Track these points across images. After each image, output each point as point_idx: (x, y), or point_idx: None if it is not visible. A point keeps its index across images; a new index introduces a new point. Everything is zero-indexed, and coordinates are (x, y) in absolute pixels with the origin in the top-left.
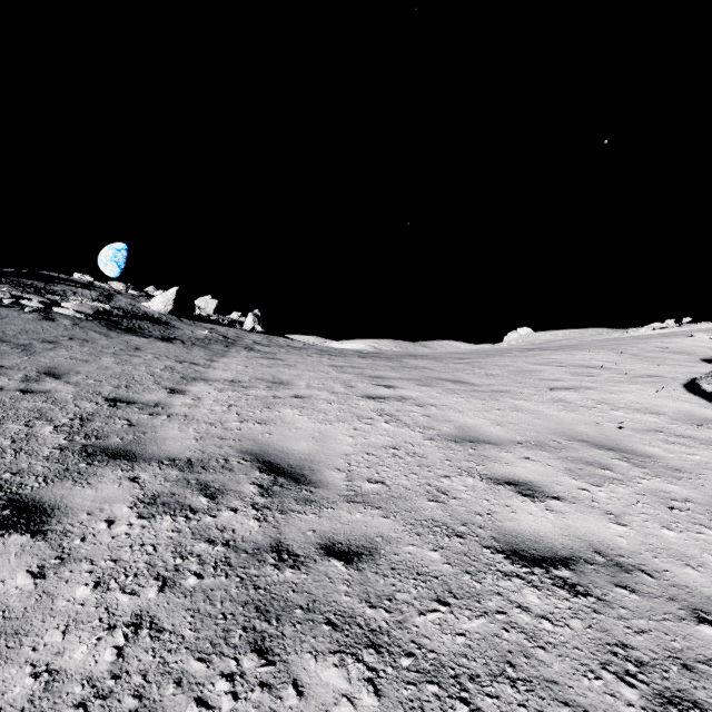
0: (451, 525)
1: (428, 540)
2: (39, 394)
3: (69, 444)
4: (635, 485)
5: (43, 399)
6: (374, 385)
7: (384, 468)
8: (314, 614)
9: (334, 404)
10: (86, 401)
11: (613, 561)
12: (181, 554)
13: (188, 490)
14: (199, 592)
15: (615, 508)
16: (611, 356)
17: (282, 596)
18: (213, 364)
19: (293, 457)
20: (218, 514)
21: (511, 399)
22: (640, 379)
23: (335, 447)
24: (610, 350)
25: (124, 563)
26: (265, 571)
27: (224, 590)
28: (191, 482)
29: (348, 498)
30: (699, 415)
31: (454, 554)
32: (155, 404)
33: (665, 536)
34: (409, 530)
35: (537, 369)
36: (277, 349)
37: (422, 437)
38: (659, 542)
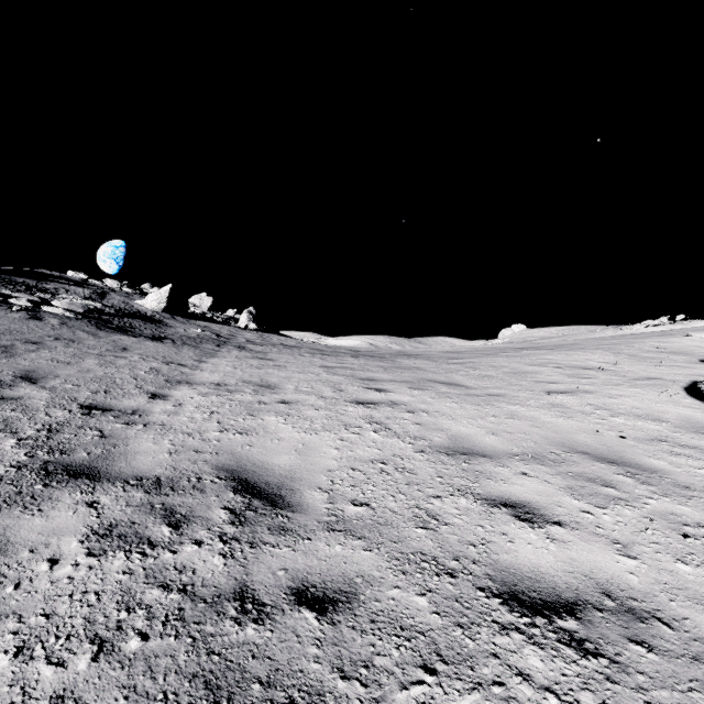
0: (441, 560)
1: (415, 580)
2: (9, 401)
3: (29, 461)
4: (643, 506)
5: (13, 408)
6: (364, 388)
7: (370, 487)
8: (274, 691)
9: (321, 410)
10: (59, 408)
11: (625, 606)
12: (128, 605)
13: (151, 517)
14: (140, 660)
15: (623, 536)
16: (607, 356)
17: (238, 665)
18: (201, 365)
19: (272, 474)
20: (179, 549)
21: (506, 405)
22: (639, 382)
23: (319, 462)
24: (606, 351)
25: (57, 619)
26: (223, 627)
27: (170, 656)
28: (156, 507)
29: (328, 526)
30: (703, 422)
31: (444, 599)
32: (132, 411)
33: (681, 572)
34: (394, 566)
35: (533, 371)
36: (269, 348)
37: (412, 449)
38: (674, 580)
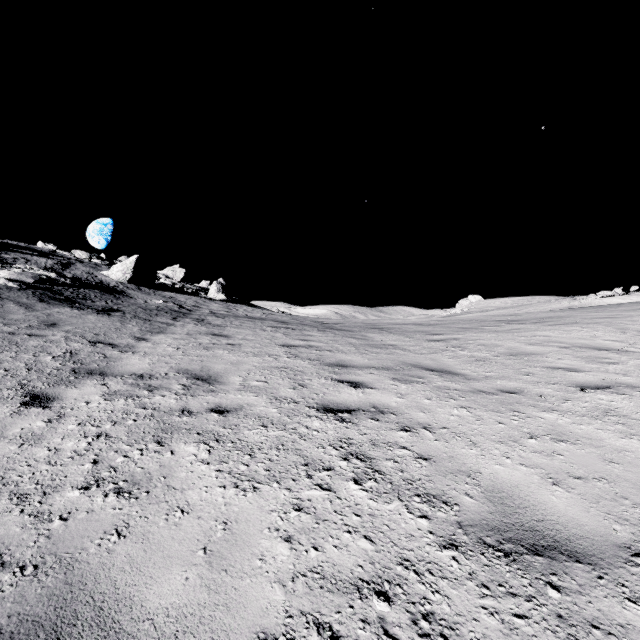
0: None
1: None
2: None
3: None
4: None
5: None
6: (335, 381)
7: None
8: None
9: (271, 428)
10: None
11: None
12: None
13: None
14: None
15: None
16: (614, 333)
17: None
18: (138, 344)
19: None
20: None
21: (537, 411)
22: None
23: (245, 595)
24: (608, 326)
25: None
26: None
27: None
28: None
29: None
30: None
31: None
32: None
33: None
34: None
35: (536, 352)
36: (230, 321)
37: (432, 537)
38: None
